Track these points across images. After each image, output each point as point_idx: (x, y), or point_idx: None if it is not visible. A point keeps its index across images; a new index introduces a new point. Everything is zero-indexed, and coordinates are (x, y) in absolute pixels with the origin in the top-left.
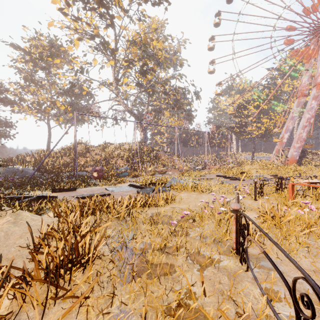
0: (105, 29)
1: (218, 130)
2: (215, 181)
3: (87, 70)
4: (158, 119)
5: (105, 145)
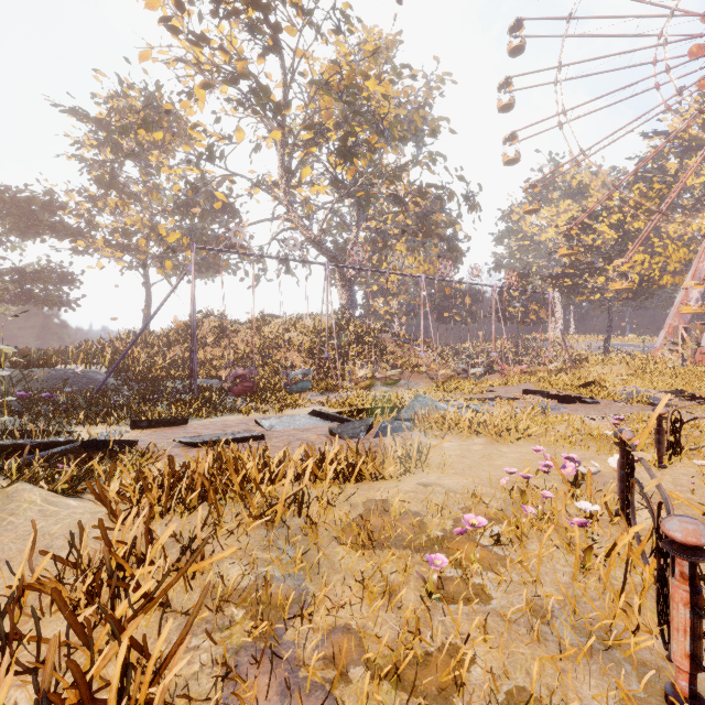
0: (261, 58)
1: (521, 284)
2: (521, 404)
3: (223, 154)
4: (380, 261)
5: (263, 320)
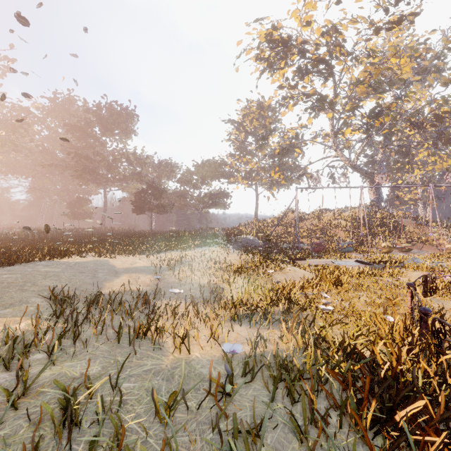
0: (323, 84)
1: None
2: None
3: (302, 135)
4: (403, 164)
5: (320, 213)
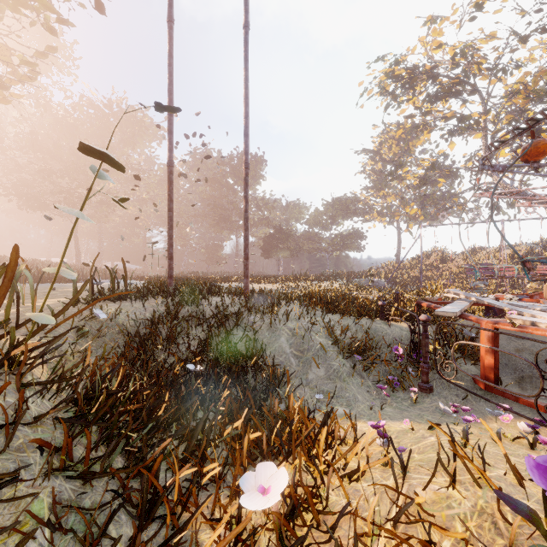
0: (463, 105)
1: None
2: None
3: (439, 164)
4: None
5: (471, 252)
